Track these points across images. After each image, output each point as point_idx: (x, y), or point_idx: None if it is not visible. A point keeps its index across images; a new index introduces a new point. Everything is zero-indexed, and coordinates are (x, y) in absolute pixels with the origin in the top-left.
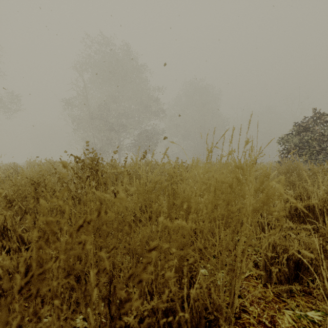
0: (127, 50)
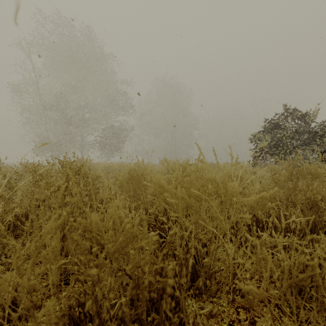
0: (90, 34)
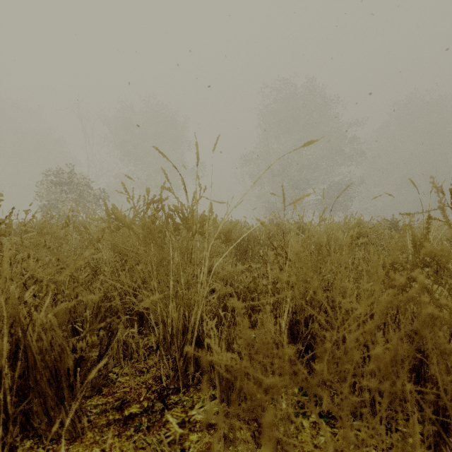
0: (314, 88)
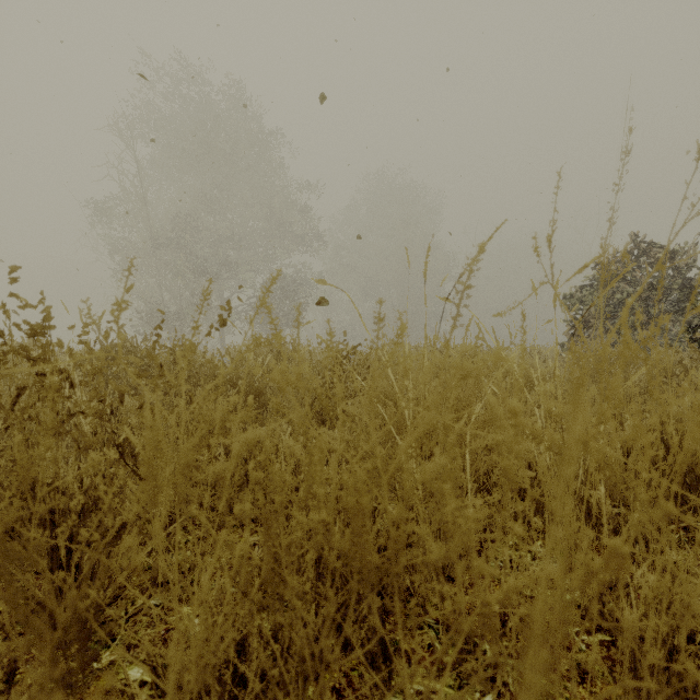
0: (239, 96)
